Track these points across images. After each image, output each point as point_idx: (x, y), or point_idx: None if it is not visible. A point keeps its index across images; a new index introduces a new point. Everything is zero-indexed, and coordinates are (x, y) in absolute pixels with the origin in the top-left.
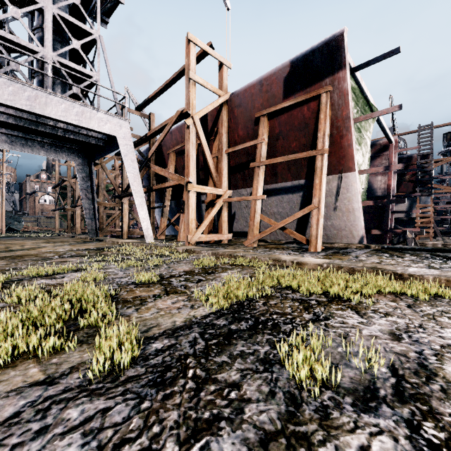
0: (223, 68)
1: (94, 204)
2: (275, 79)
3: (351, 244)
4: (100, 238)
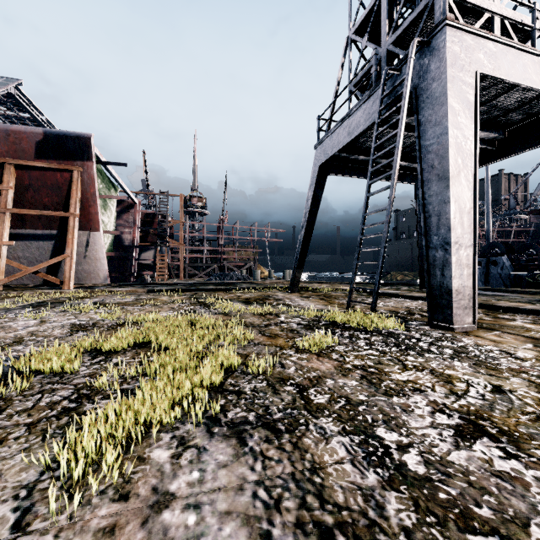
0: None
1: None
2: (26, 137)
3: (99, 283)
4: None
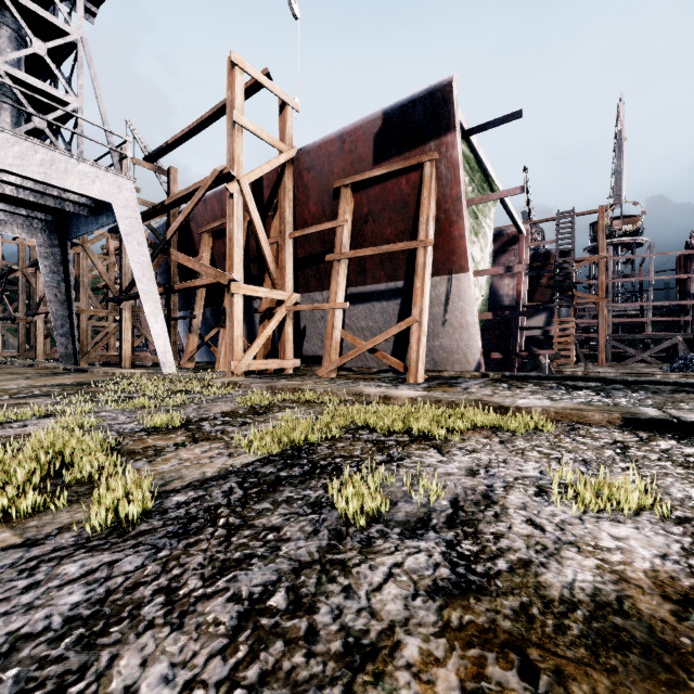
0: (286, 109)
1: (70, 312)
2: (362, 135)
3: (465, 372)
4: (82, 367)
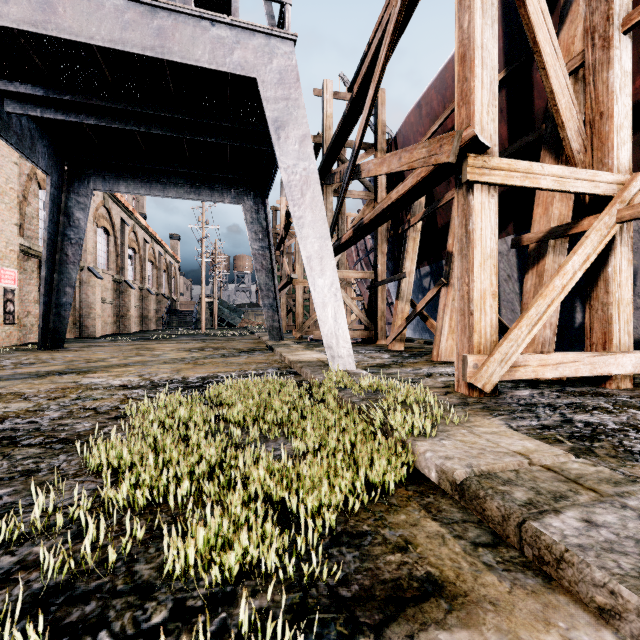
0: None
1: (273, 280)
2: None
3: None
4: (277, 344)
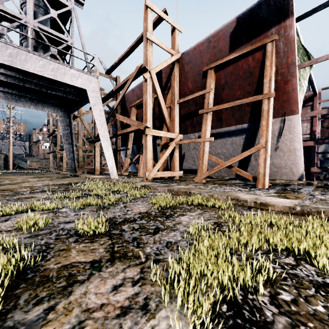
0: (175, 31)
1: (73, 147)
2: (221, 35)
3: (292, 180)
4: (77, 174)
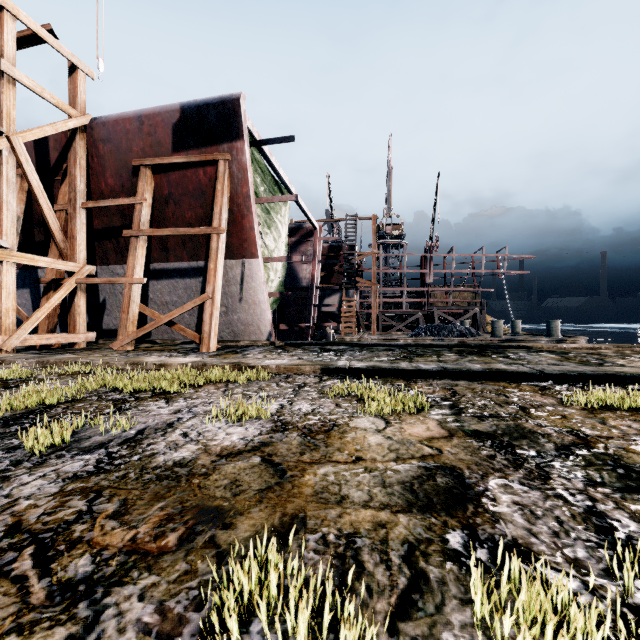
0: (77, 73)
1: None
2: (161, 121)
3: (259, 341)
4: None
